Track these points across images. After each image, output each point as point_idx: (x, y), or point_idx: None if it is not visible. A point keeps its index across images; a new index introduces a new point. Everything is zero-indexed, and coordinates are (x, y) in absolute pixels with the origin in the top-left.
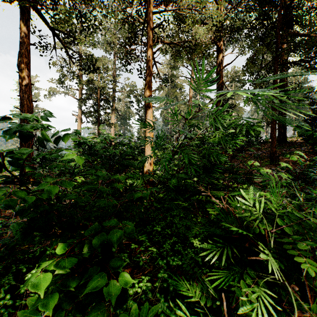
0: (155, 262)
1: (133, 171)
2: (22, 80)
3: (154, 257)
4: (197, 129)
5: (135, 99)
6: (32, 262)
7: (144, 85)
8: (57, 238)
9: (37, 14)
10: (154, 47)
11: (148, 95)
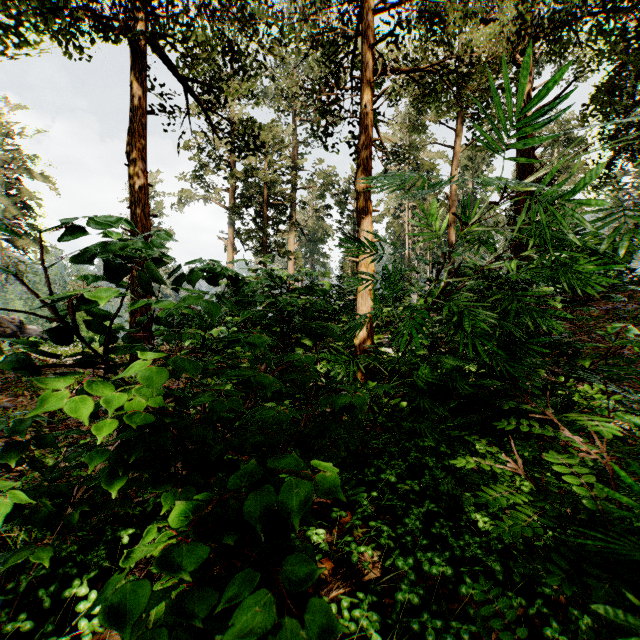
0: (387, 560)
1: (332, 346)
2: (133, 180)
3: (384, 546)
4: (490, 249)
5: (335, 200)
6: (141, 523)
7: (352, 172)
8: (177, 497)
9: (158, 56)
10: (375, 86)
11: (363, 187)
